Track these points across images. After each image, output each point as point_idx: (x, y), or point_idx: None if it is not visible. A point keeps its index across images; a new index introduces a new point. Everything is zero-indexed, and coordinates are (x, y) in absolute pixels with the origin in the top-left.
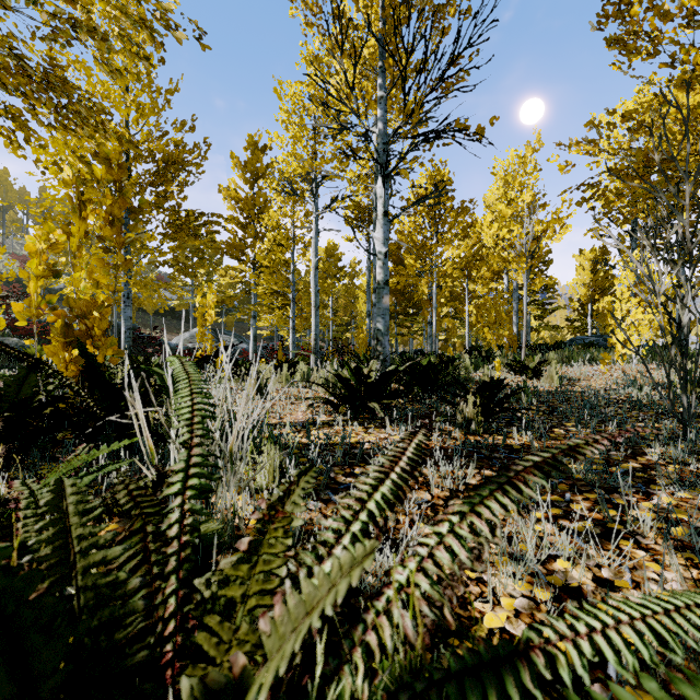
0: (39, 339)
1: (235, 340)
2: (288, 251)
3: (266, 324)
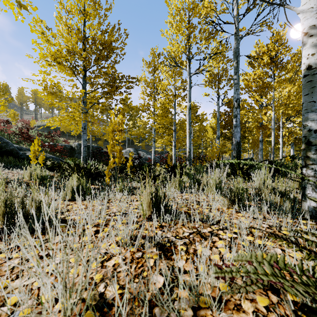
0: (61, 153)
1: (145, 153)
2: (172, 102)
3: (159, 145)
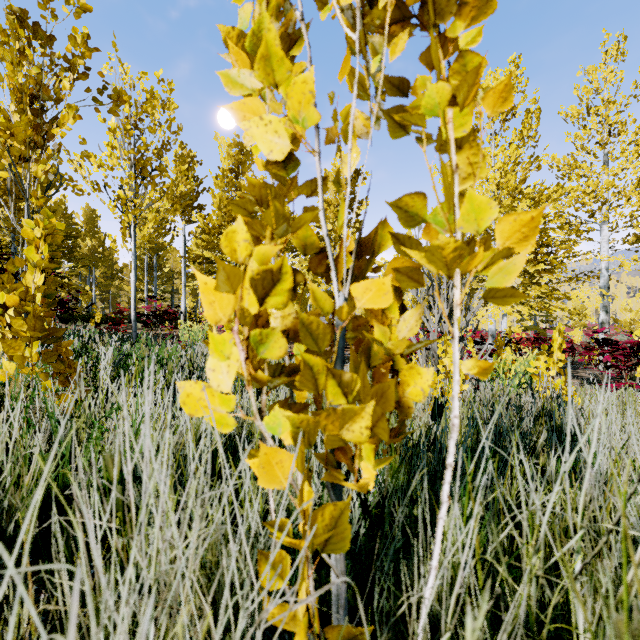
0: None
1: None
2: None
3: None
